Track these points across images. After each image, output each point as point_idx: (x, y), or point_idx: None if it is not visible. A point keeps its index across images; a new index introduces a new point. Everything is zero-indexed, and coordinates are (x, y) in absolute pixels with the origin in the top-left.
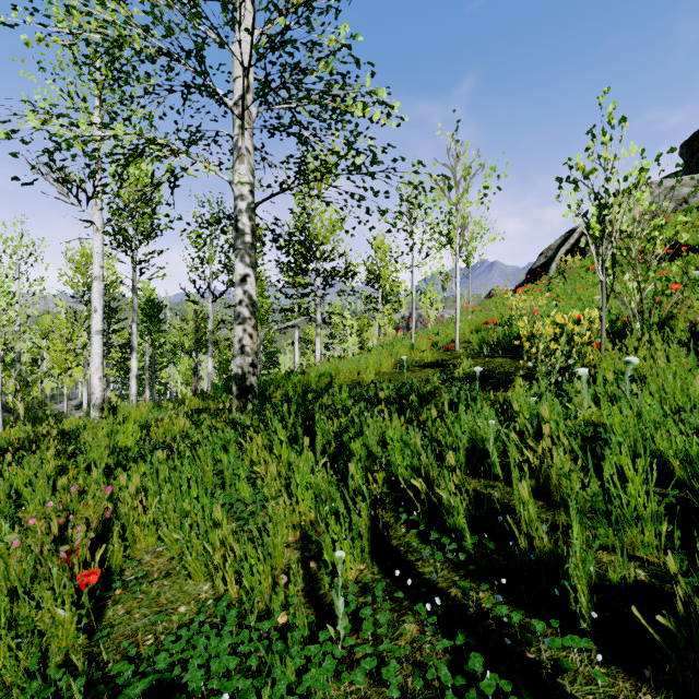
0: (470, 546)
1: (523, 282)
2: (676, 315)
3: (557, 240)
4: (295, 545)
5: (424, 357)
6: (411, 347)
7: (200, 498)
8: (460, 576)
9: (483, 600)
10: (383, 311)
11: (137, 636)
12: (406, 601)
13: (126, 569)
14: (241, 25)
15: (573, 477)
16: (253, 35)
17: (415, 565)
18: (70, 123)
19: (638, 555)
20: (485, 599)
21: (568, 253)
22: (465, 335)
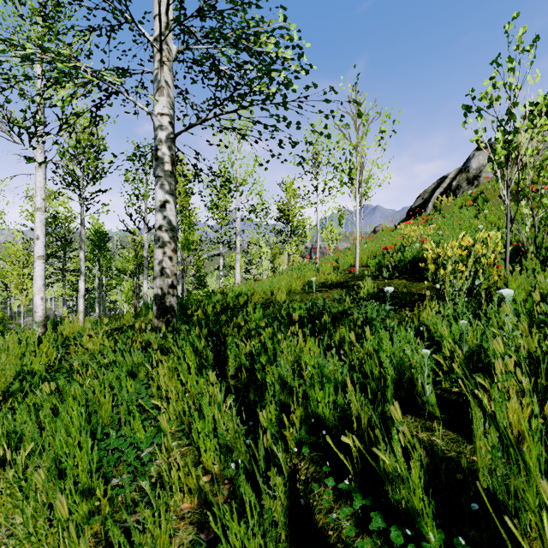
0: None
1: (405, 219)
2: None
3: (431, 185)
4: (191, 516)
5: (329, 279)
6: (316, 271)
7: (81, 446)
8: None
9: None
10: (292, 243)
11: None
12: None
13: None
14: None
15: None
16: None
17: None
18: None
19: None
20: None
21: (442, 195)
22: (363, 261)
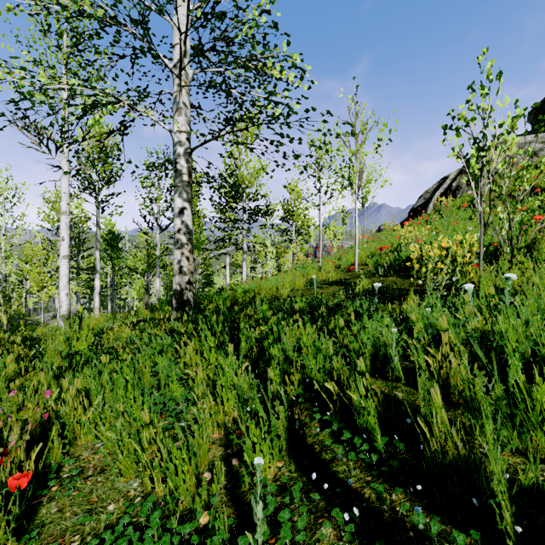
0: (380, 447)
1: (406, 218)
2: (540, 240)
3: (433, 186)
4: (219, 442)
5: (329, 277)
6: (319, 269)
7: (136, 398)
8: (372, 476)
9: (396, 502)
10: (296, 242)
11: (64, 536)
12: (322, 502)
13: (64, 465)
14: (180, 1)
15: (478, 382)
16: (189, 7)
17: (329, 464)
18: (31, 77)
19: (542, 457)
20: (398, 501)
21: (442, 196)
22: (362, 259)
